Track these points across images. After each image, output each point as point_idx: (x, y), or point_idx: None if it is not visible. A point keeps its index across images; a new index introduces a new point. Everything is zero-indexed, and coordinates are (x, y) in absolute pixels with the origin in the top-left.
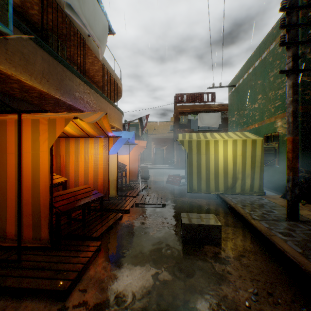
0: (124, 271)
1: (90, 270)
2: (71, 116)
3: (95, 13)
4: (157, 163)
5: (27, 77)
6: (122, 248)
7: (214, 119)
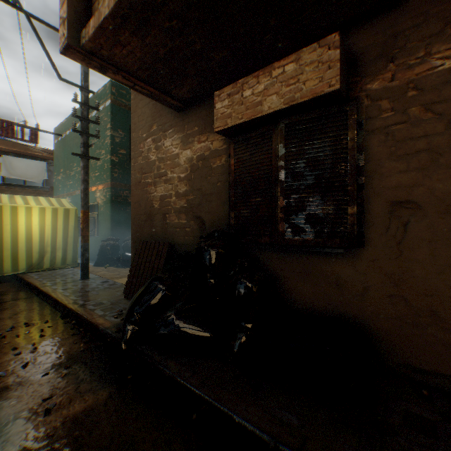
0: None
1: None
2: None
3: None
4: None
5: None
6: None
7: (35, 170)
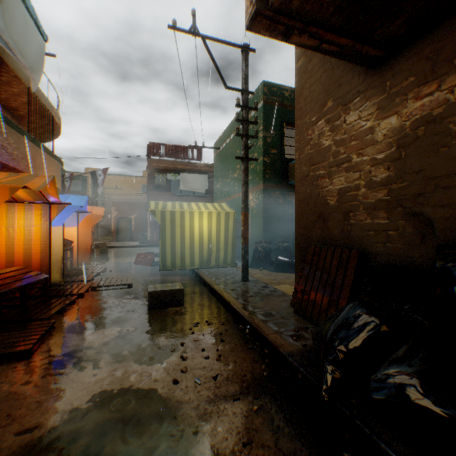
0: (89, 335)
1: (49, 341)
2: (20, 186)
3: (28, 32)
4: (121, 239)
5: None
6: (82, 323)
7: (199, 183)
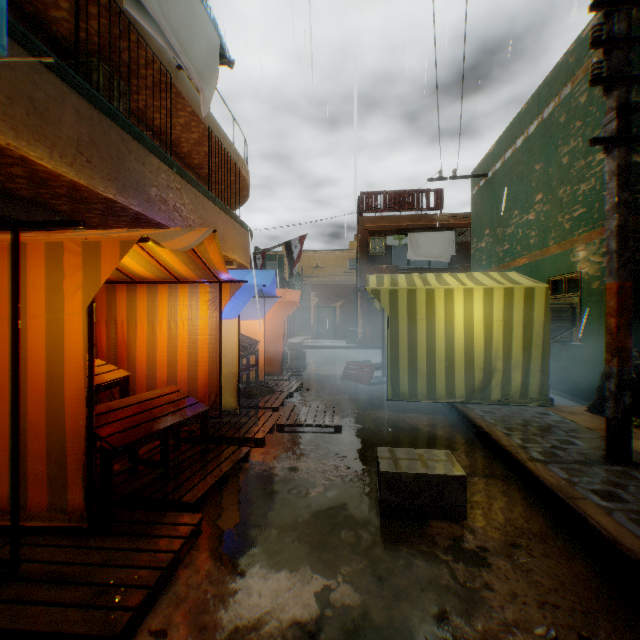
0: (253, 585)
1: (176, 582)
2: (135, 236)
3: (191, 17)
4: (323, 335)
5: (43, 152)
6: (248, 527)
7: (440, 246)
